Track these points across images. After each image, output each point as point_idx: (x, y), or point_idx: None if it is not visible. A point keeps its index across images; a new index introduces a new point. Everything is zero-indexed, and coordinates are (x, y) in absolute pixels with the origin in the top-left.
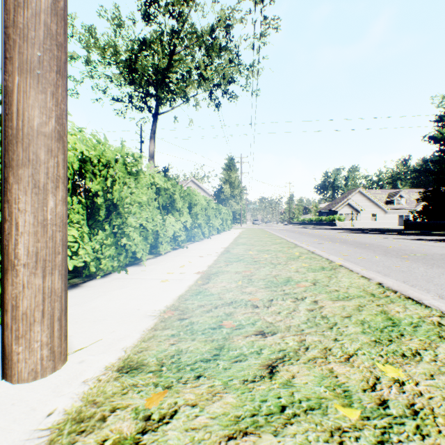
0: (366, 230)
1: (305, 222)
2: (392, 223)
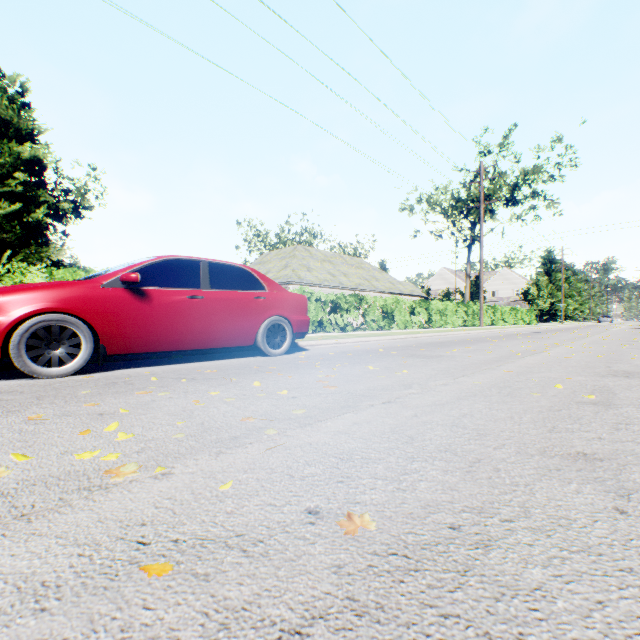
0: None
1: None
2: None
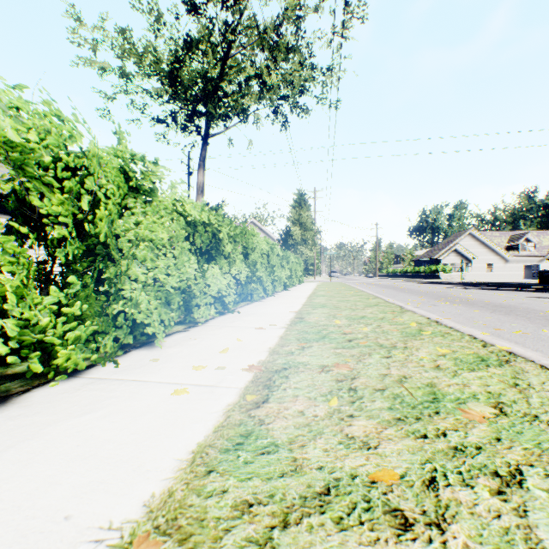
0: (486, 285)
1: (397, 274)
2: (515, 275)
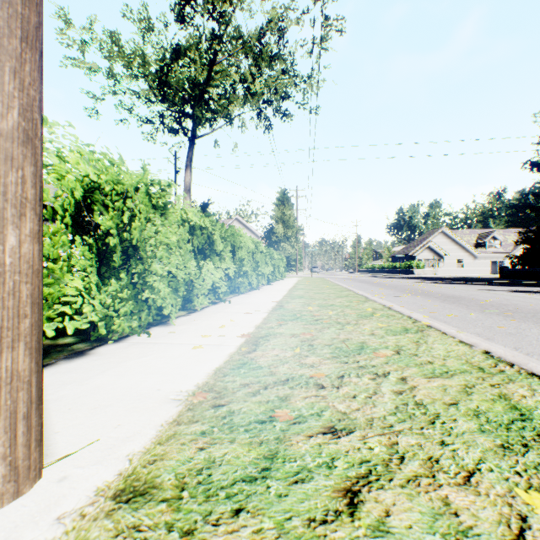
0: (452, 279)
1: (375, 269)
2: (483, 271)
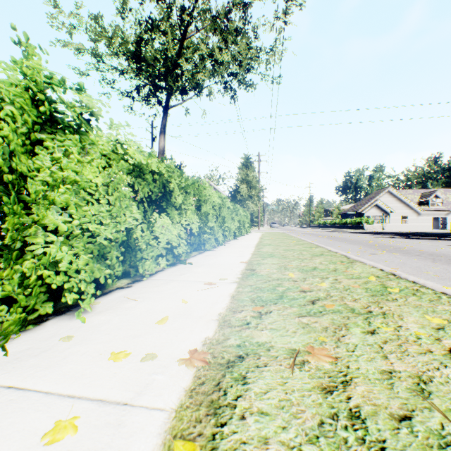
0: (406, 234)
1: (327, 225)
2: (426, 226)
